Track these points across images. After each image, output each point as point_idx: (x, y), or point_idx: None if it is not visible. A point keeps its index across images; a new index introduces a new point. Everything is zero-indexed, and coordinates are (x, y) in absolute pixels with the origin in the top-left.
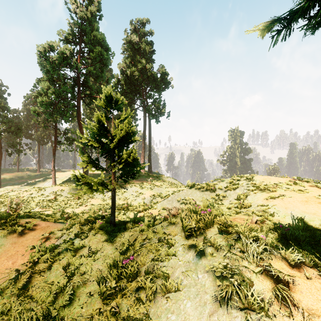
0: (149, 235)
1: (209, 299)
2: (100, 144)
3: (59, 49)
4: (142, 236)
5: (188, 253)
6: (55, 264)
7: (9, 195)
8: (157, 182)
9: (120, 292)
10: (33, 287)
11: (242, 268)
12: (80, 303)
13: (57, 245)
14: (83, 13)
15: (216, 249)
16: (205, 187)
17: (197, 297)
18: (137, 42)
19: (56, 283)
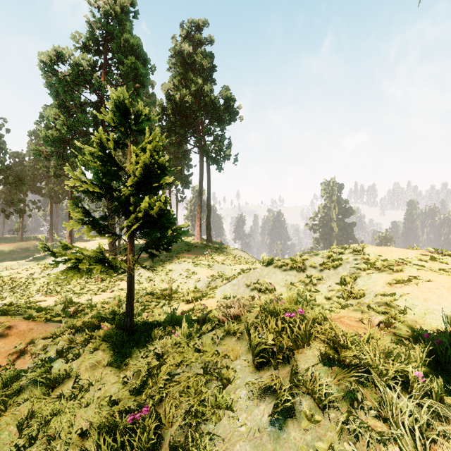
0: (187, 357)
1: None
2: (106, 189)
3: (73, 58)
4: (176, 357)
5: (259, 405)
6: (6, 414)
7: (1, 275)
8: (218, 257)
9: None
10: None
11: None
12: None
13: (22, 371)
14: (108, 6)
15: (321, 405)
16: (290, 265)
17: None
18: (190, 54)
19: None
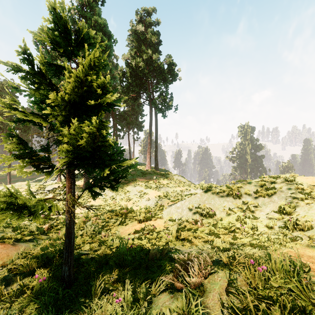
0: None
1: None
2: (41, 118)
3: None
4: None
5: None
6: None
7: None
8: (163, 181)
9: None
10: None
11: None
12: None
13: None
14: None
15: None
16: (227, 192)
17: None
18: (143, 33)
19: None
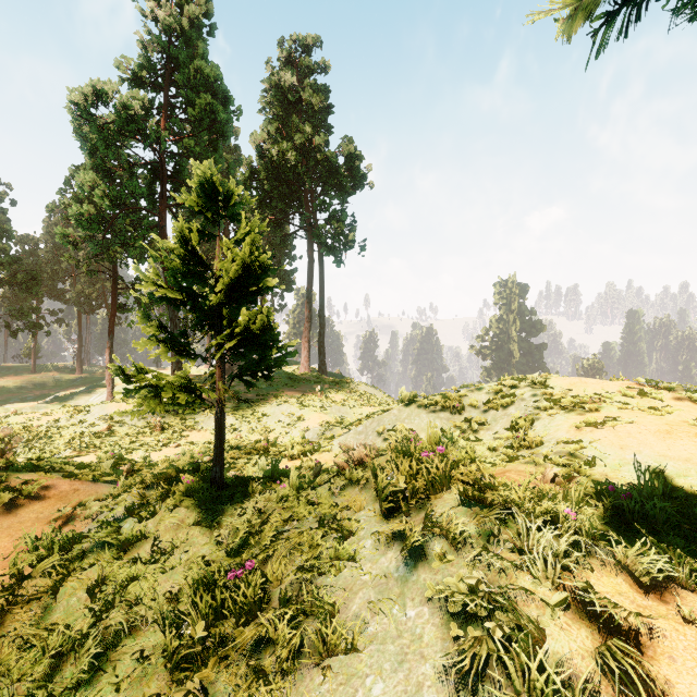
0: (298, 511)
1: (431, 674)
2: (187, 296)
3: (119, 98)
4: (283, 512)
5: (386, 554)
6: (70, 579)
7: (9, 422)
8: (336, 395)
9: (216, 652)
10: (5, 639)
11: (517, 592)
12: (116, 678)
13: (82, 533)
14: (171, 19)
15: (454, 543)
16: (441, 403)
17: (401, 670)
18: (293, 87)
19: (64, 629)
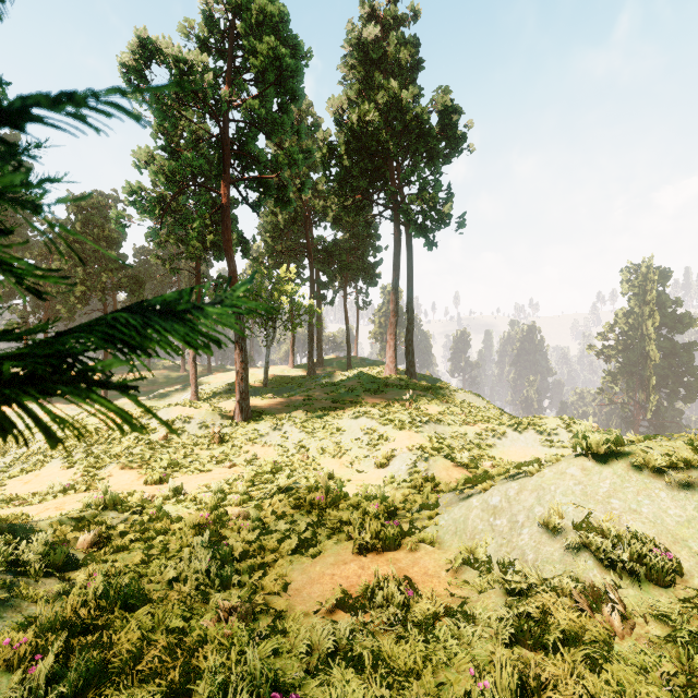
0: None
1: None
2: None
3: (169, 50)
4: None
5: None
6: None
7: (87, 422)
8: (429, 405)
9: None
10: None
11: None
12: None
13: None
14: None
15: None
16: None
17: None
18: None
19: None
